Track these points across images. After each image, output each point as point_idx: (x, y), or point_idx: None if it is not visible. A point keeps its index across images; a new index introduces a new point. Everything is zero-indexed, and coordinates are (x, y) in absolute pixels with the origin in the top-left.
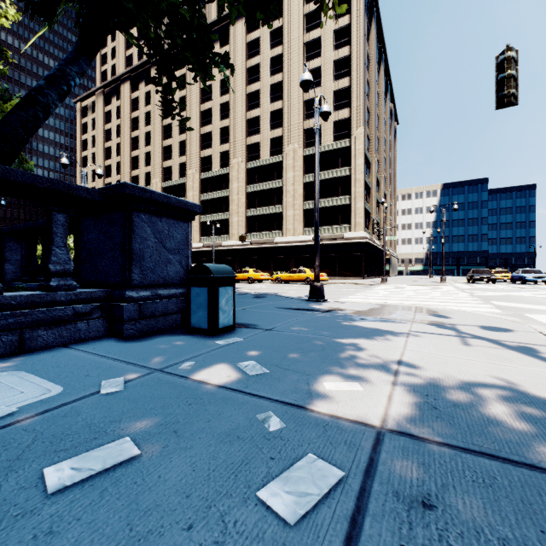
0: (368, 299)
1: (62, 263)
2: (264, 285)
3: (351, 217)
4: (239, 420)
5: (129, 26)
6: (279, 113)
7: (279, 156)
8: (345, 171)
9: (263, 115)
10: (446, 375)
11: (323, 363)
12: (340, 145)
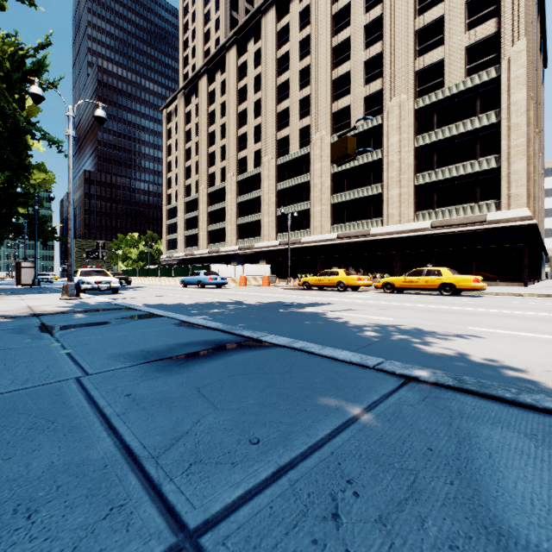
0: None
1: None
2: (367, 296)
3: (501, 187)
4: None
5: None
6: (377, 59)
7: (377, 118)
8: (487, 117)
9: (354, 69)
10: None
11: None
12: (479, 79)
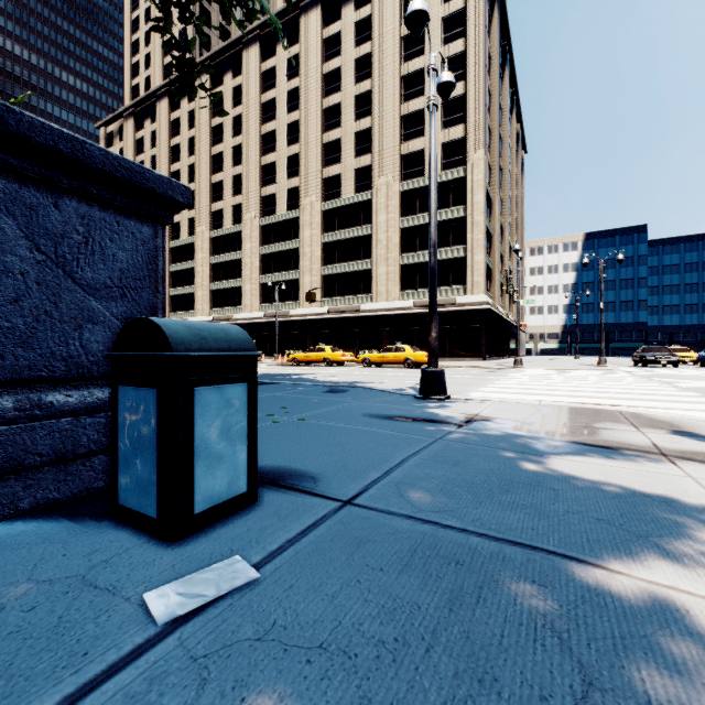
0: (517, 395)
1: None
2: (346, 369)
3: (467, 274)
4: None
5: None
6: (367, 133)
7: (367, 193)
8: (458, 211)
9: (345, 137)
10: None
11: None
12: (452, 176)
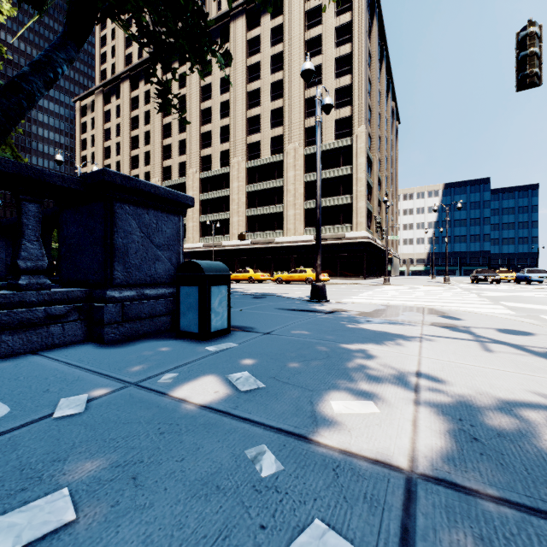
0: (372, 300)
1: (34, 259)
2: (265, 285)
3: (353, 216)
4: (222, 458)
5: (121, 12)
6: (280, 111)
7: (280, 155)
8: (346, 169)
9: (263, 114)
10: (477, 391)
11: (329, 374)
12: (342, 144)
